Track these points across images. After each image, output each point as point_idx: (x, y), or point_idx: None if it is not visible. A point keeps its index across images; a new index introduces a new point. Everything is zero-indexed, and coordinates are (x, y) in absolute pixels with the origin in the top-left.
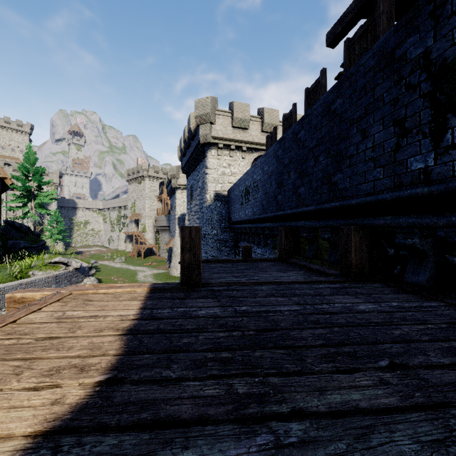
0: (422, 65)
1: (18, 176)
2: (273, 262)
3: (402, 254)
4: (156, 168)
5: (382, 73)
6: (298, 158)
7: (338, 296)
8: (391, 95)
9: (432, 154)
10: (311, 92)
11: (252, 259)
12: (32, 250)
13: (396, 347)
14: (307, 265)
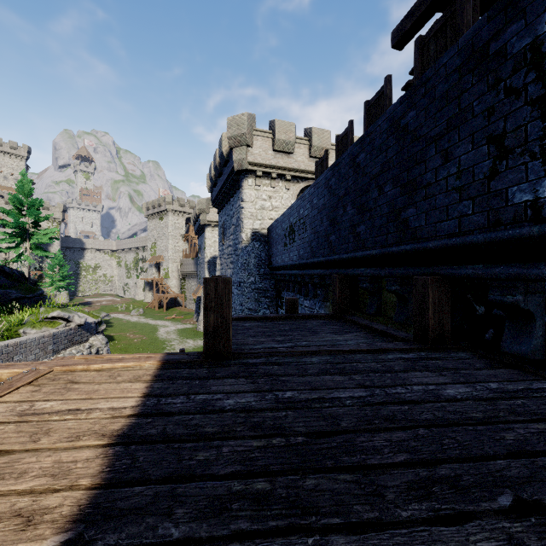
0: (529, 62)
1: (9, 210)
2: (324, 320)
3: (496, 313)
4: (181, 201)
5: (471, 74)
6: (356, 188)
7: (415, 372)
8: (484, 103)
9: (545, 181)
10: (371, 105)
11: (298, 316)
12: (26, 301)
13: (516, 466)
14: (368, 324)
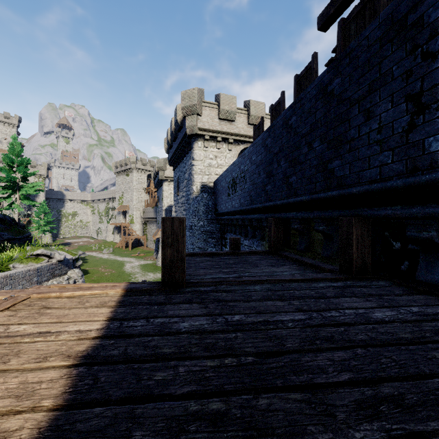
0: None
1: (3, 167)
2: (262, 255)
3: (411, 248)
4: (144, 161)
5: (390, 43)
6: (289, 146)
7: (344, 298)
8: (403, 67)
9: None
10: (301, 78)
11: (240, 252)
12: (16, 242)
13: None
14: (299, 259)
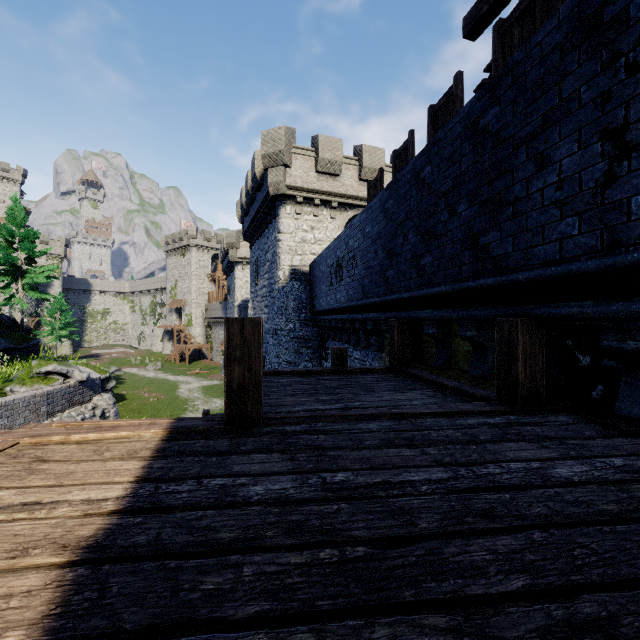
0: None
1: None
2: (380, 374)
3: (608, 364)
4: (207, 234)
5: (577, 51)
6: (420, 210)
7: (507, 443)
8: (596, 87)
9: None
10: (438, 111)
11: (348, 370)
12: (18, 353)
13: None
14: (436, 380)
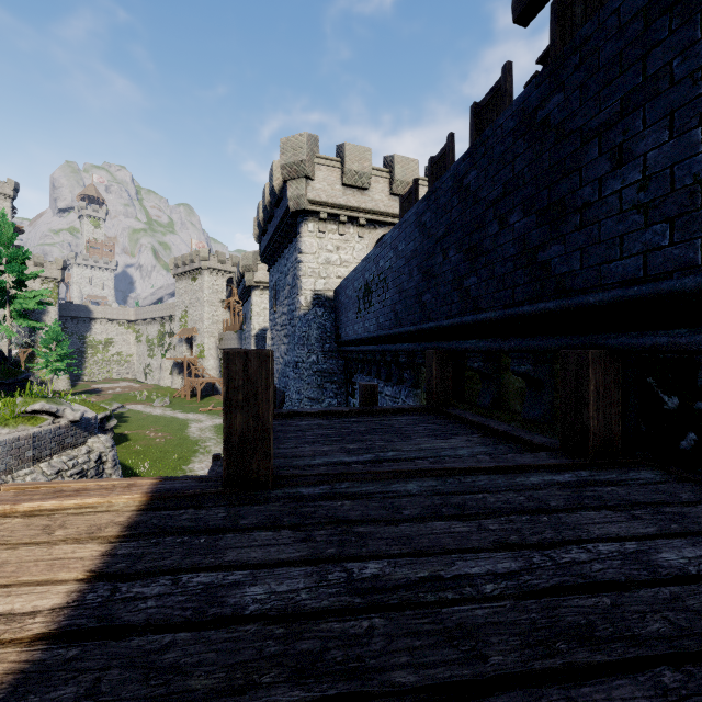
0: None
1: None
2: (417, 415)
3: None
4: (221, 256)
5: (668, 15)
6: (464, 223)
7: (587, 512)
8: (695, 58)
9: None
10: (482, 109)
11: (379, 410)
12: (4, 389)
13: None
14: (484, 423)
